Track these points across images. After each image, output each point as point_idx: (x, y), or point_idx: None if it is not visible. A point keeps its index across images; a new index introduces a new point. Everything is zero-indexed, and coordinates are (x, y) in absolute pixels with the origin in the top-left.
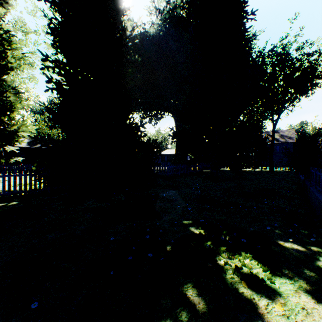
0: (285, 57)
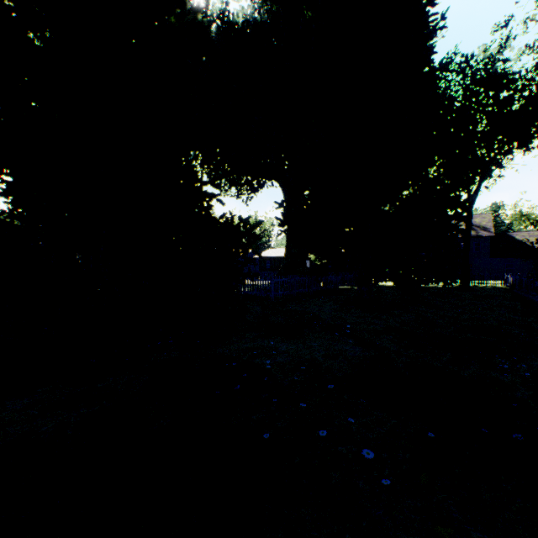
0: (504, 63)
